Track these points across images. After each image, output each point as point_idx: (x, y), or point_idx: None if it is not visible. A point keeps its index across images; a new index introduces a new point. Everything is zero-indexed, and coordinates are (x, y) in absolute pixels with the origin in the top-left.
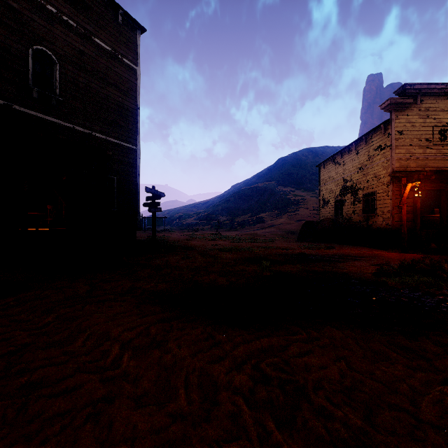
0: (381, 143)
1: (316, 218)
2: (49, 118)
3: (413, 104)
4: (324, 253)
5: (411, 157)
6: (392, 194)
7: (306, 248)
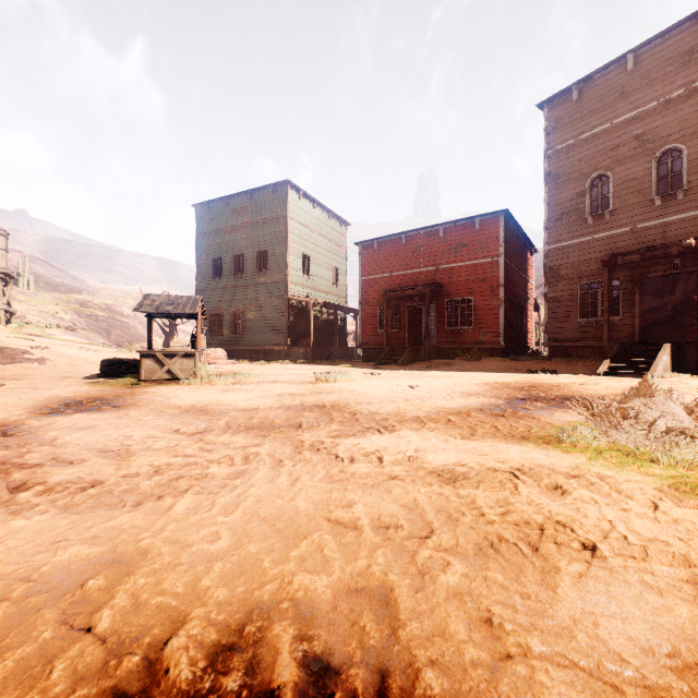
0: None
1: None
2: (674, 218)
3: None
4: None
5: None
6: None
7: None
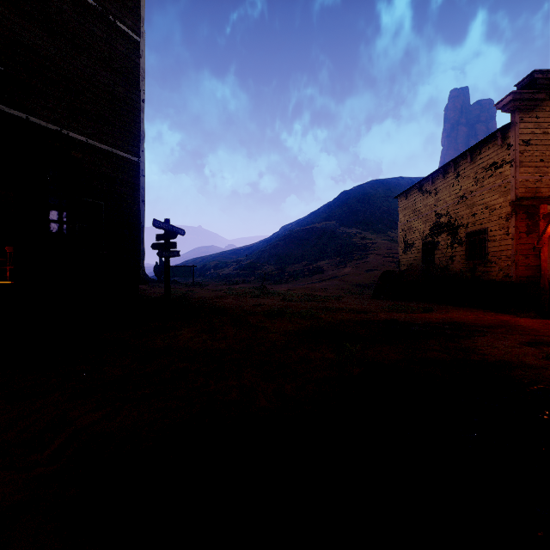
0: (496, 159)
1: (391, 267)
2: None
3: (545, 101)
4: (423, 318)
5: (542, 178)
6: (515, 232)
7: (393, 310)
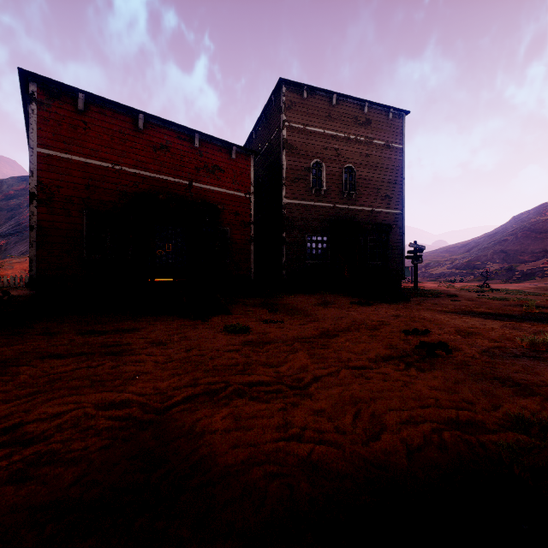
0: None
1: None
2: (351, 207)
3: None
4: None
5: None
6: None
7: None
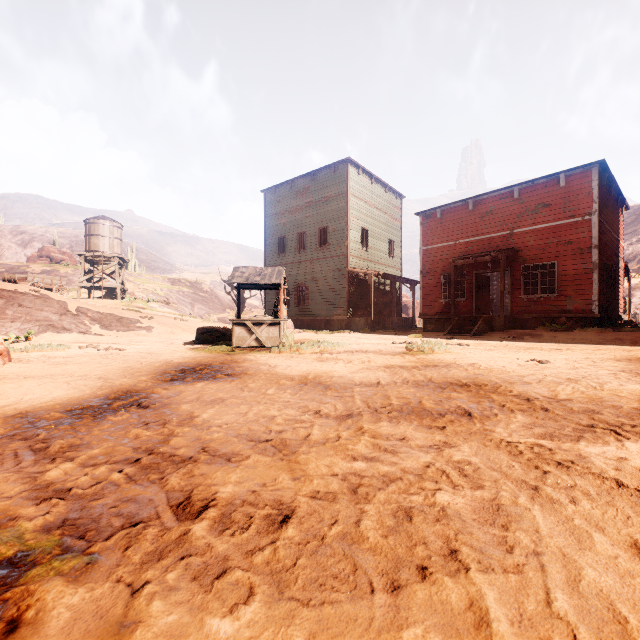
0: None
1: None
2: None
3: None
4: None
5: None
6: None
7: None
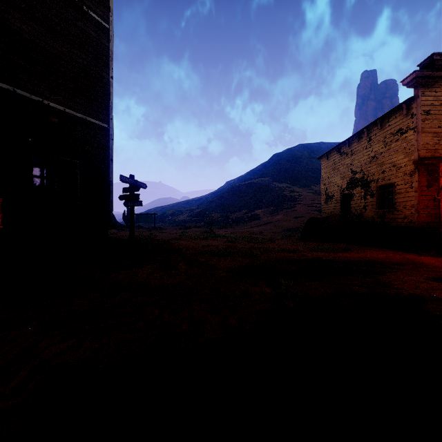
0: (401, 126)
1: (314, 214)
2: None
3: None
4: (343, 257)
5: (439, 142)
6: (417, 186)
7: (318, 250)
